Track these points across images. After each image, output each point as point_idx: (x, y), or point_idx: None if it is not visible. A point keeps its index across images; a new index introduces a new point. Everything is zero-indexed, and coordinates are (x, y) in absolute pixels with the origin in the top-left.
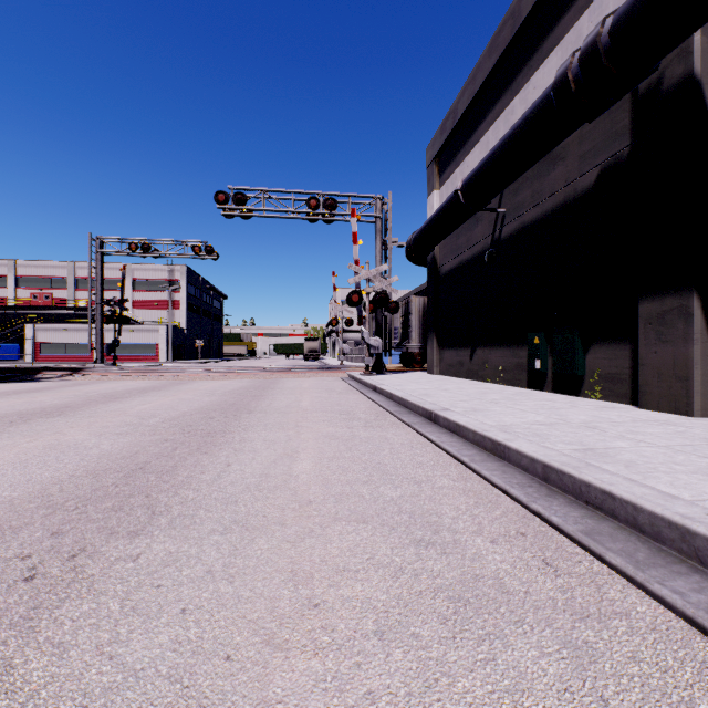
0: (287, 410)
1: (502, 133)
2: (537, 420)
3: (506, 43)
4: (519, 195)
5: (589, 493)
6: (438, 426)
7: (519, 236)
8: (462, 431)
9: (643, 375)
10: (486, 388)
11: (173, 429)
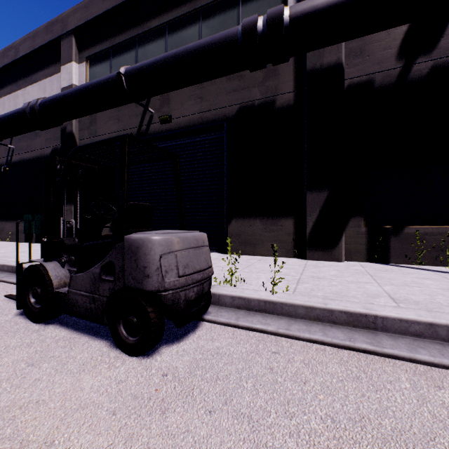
0: None
1: (13, 104)
2: None
3: (13, 59)
4: (21, 142)
5: None
6: None
7: (21, 164)
8: None
9: None
10: None
11: None
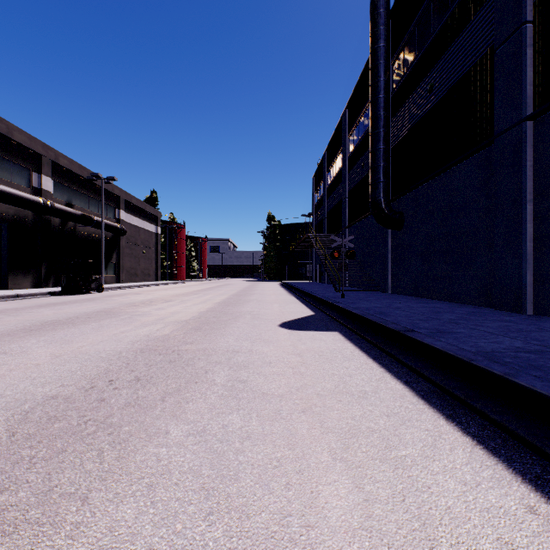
0: None
1: None
2: None
3: None
4: None
5: None
6: None
7: None
8: None
9: None
10: None
11: (5, 313)
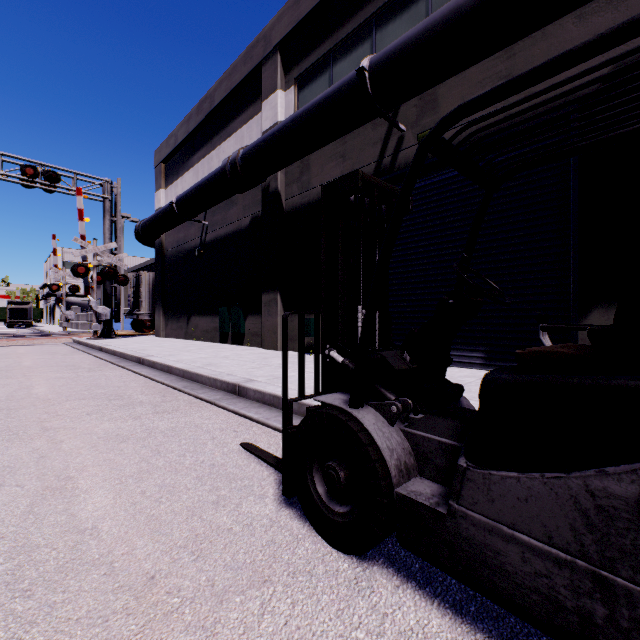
0: (9, 369)
1: (207, 170)
2: (201, 357)
3: (207, 112)
4: (216, 216)
5: (194, 376)
6: (144, 366)
7: (216, 243)
8: (156, 365)
9: (264, 332)
10: (192, 344)
11: None
